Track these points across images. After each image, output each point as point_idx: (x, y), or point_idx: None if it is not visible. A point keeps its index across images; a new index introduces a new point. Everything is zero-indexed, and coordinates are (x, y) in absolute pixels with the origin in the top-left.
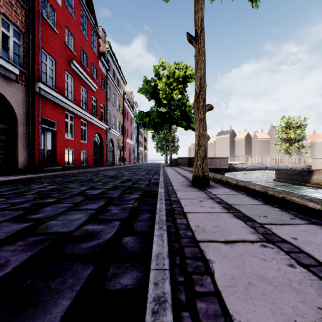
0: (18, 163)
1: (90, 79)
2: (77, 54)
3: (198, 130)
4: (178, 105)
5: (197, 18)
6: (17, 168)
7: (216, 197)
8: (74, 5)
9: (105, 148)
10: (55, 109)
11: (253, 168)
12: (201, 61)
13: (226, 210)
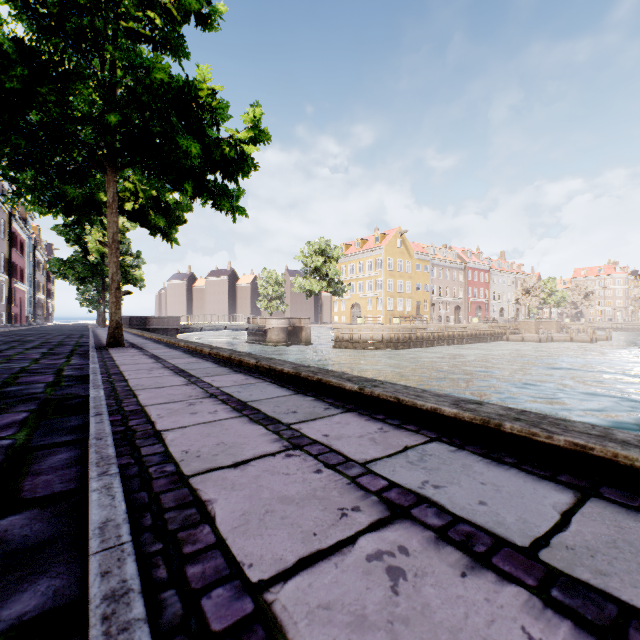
0: None
1: None
2: None
3: None
4: None
5: None
6: None
7: None
8: None
9: None
10: None
11: (212, 329)
12: None
13: None
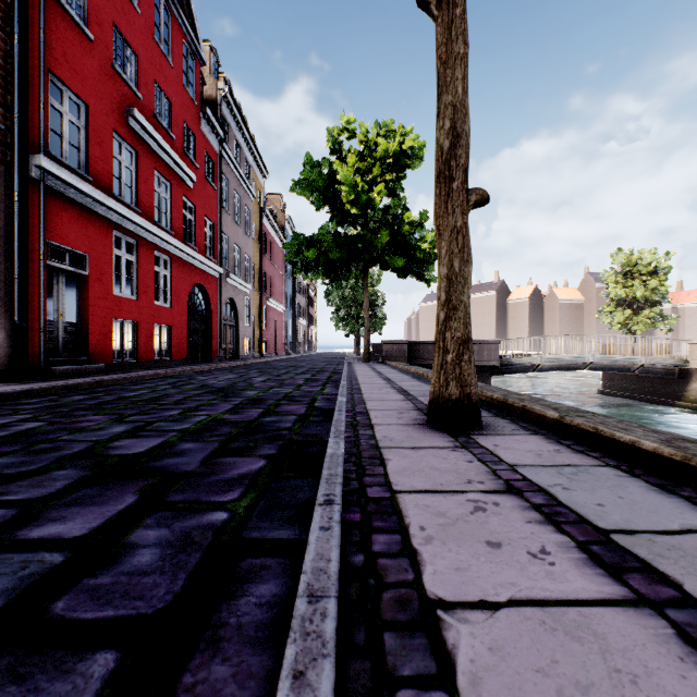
0: None
1: (178, 158)
2: (145, 95)
3: (448, 260)
4: (384, 220)
5: None
6: None
7: (526, 485)
8: None
9: (218, 319)
10: (86, 224)
11: (556, 366)
12: (456, 59)
13: (614, 581)
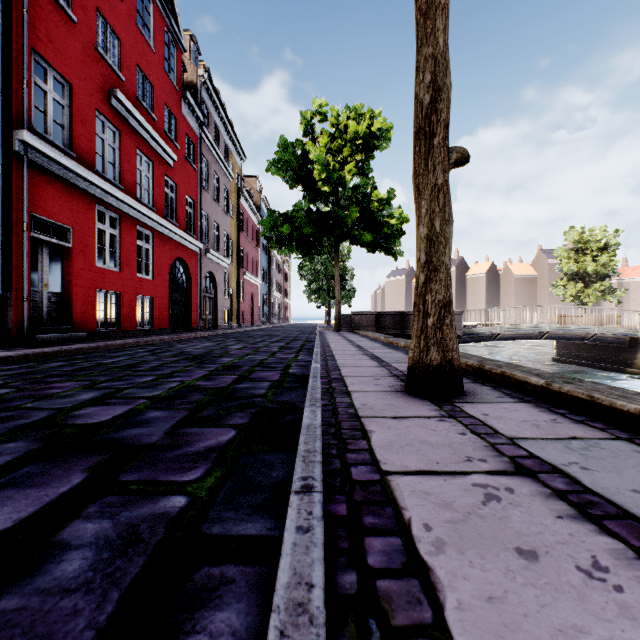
0: None
1: (159, 138)
2: (127, 78)
3: (429, 220)
4: (354, 197)
5: None
6: None
7: (537, 463)
8: None
9: (198, 291)
10: (70, 198)
11: (514, 335)
12: (437, 9)
13: None
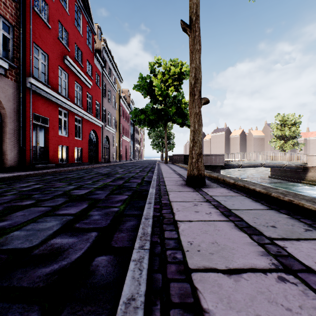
0: (7, 160)
1: (85, 76)
2: (71, 49)
3: (193, 125)
4: (173, 102)
5: (192, 5)
6: (6, 166)
7: (213, 200)
8: (68, 0)
9: (101, 145)
10: (48, 105)
11: (249, 165)
12: (196, 51)
13: (225, 217)
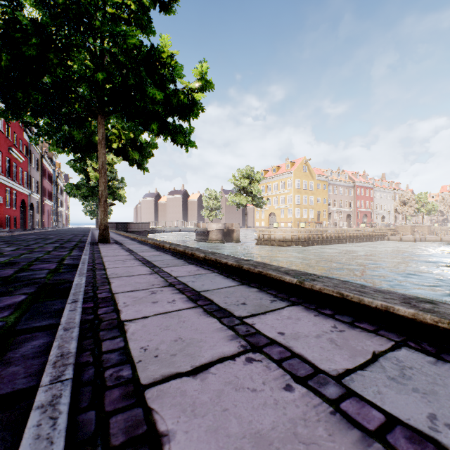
0: None
1: (20, 155)
2: (12, 138)
3: None
4: None
5: None
6: None
7: None
8: None
9: (28, 212)
10: (3, 188)
11: (171, 231)
12: None
13: None
